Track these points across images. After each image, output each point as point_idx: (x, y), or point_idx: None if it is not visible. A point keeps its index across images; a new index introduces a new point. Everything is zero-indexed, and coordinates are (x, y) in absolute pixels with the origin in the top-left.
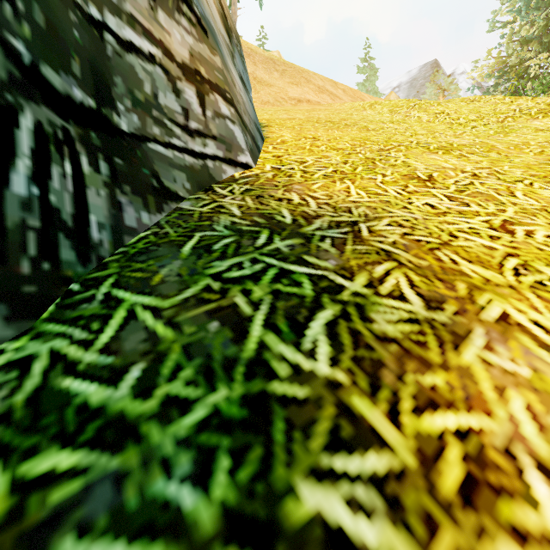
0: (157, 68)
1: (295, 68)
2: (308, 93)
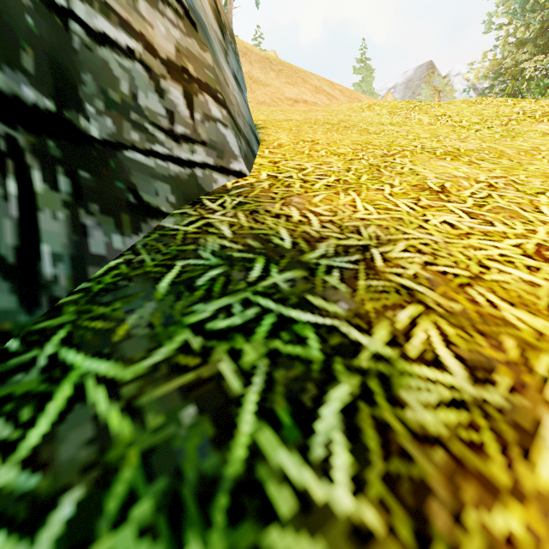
0: (137, 64)
1: (291, 68)
2: (304, 93)
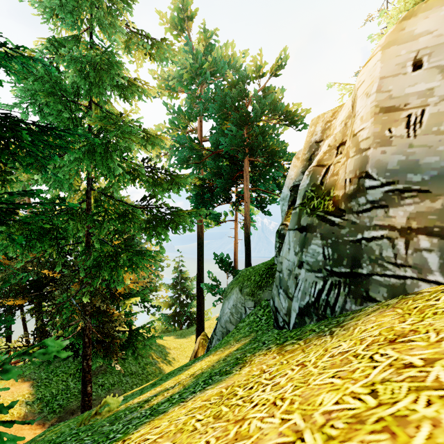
0: (384, 239)
1: None
2: None
